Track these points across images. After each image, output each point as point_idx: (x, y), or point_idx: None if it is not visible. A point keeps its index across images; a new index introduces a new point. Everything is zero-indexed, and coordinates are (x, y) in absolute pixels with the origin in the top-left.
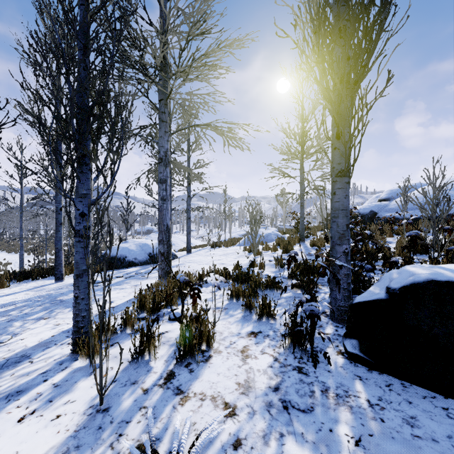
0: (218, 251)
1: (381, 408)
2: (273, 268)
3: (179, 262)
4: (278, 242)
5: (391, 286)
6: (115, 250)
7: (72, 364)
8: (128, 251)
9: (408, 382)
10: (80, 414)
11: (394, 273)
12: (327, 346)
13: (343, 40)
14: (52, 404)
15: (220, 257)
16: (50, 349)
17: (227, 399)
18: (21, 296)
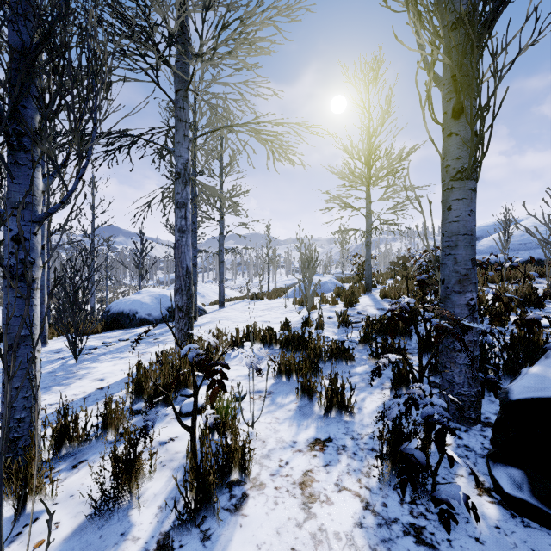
0: (259, 304)
1: None
2: (335, 327)
3: (208, 319)
4: (337, 293)
5: None
6: (123, 303)
7: None
8: (140, 305)
9: None
10: None
11: None
12: (454, 473)
13: None
14: None
15: (263, 313)
16: None
17: None
18: None
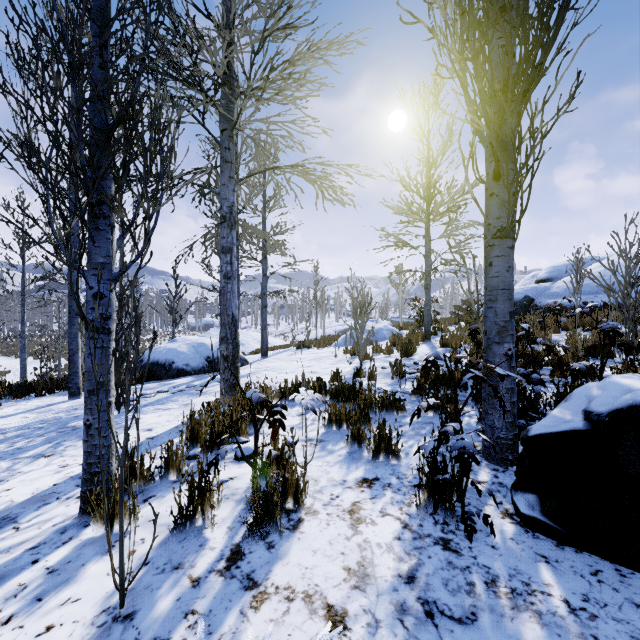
0: (306, 354)
1: (592, 617)
2: (388, 379)
3: (251, 369)
4: (393, 341)
5: (594, 410)
6: (158, 352)
7: (80, 533)
8: (177, 354)
9: (628, 568)
10: (85, 625)
11: (592, 388)
12: (484, 503)
13: (505, 27)
14: (42, 605)
15: (311, 363)
16: (48, 506)
17: (330, 597)
18: (16, 420)
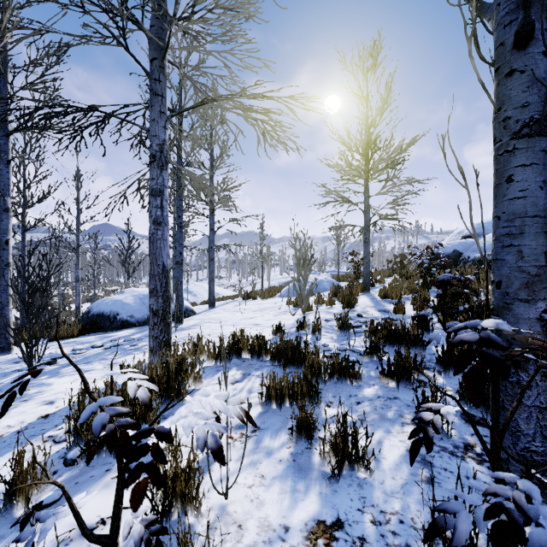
0: (251, 304)
1: None
2: (333, 333)
3: (195, 321)
4: (334, 293)
5: None
6: (104, 303)
7: None
8: (122, 305)
9: None
10: None
11: None
12: None
13: None
14: None
15: (254, 314)
16: None
17: None
18: None
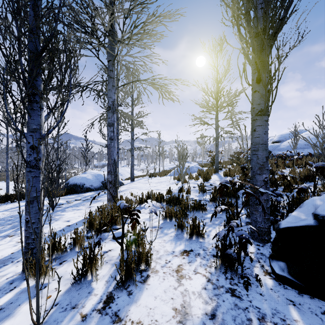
0: (154, 180)
1: None
2: (197, 193)
3: (125, 188)
4: (199, 173)
5: (320, 213)
6: (76, 179)
7: (21, 284)
8: (86, 180)
9: None
10: None
11: (316, 200)
12: (253, 266)
13: None
14: None
15: (156, 184)
16: (6, 267)
17: None
18: None
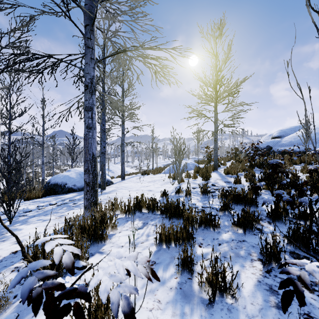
0: (147, 178)
1: None
2: (198, 196)
3: (113, 188)
4: (196, 171)
5: None
6: (58, 177)
7: None
8: (69, 179)
9: None
10: None
11: None
12: None
13: None
14: None
15: (149, 184)
16: None
17: None
18: None
